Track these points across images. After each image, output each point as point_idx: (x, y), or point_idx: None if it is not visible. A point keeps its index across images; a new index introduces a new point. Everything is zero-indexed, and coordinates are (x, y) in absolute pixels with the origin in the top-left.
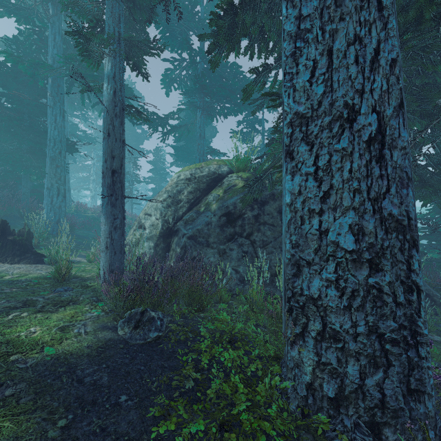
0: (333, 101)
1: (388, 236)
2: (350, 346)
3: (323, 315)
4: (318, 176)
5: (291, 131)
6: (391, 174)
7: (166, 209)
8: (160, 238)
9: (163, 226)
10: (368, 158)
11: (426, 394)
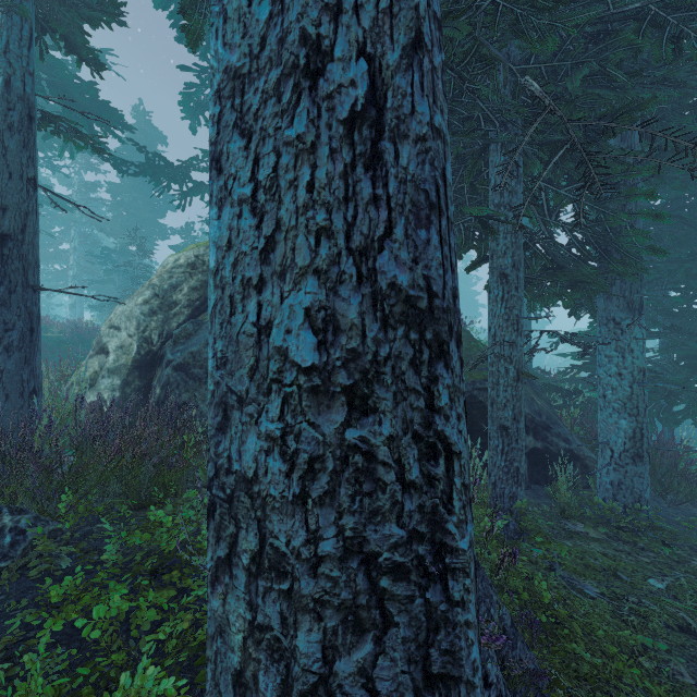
0: (285, 33)
1: (390, 333)
2: (303, 588)
3: (261, 516)
4: (258, 202)
5: (218, 111)
6: (396, 196)
7: (148, 317)
8: (135, 371)
9: (141, 348)
10: (350, 158)
11: (464, 683)
